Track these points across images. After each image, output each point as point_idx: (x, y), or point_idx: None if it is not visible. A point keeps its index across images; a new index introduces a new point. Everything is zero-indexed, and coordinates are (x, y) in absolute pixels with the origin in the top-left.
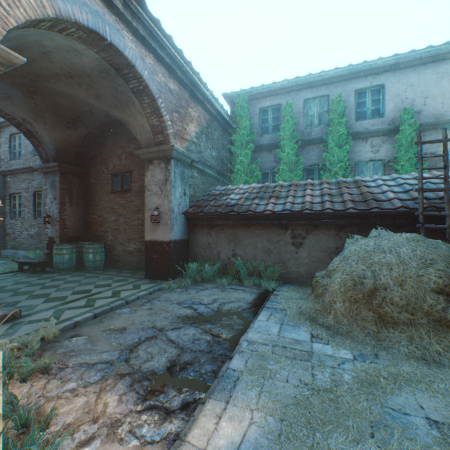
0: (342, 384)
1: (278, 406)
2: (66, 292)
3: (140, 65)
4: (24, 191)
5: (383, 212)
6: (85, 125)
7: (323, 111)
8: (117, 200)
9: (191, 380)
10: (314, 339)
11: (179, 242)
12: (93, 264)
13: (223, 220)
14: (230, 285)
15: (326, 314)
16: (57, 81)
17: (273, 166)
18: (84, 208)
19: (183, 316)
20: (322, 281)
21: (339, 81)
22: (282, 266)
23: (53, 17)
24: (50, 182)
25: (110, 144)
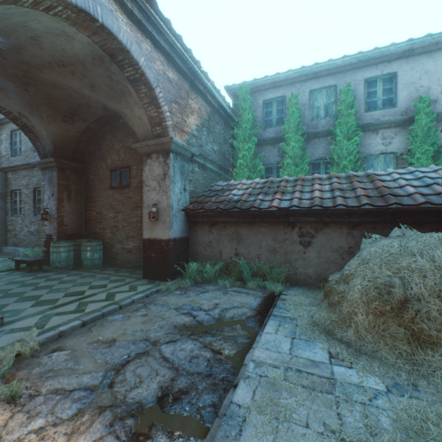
0: (381, 432)
1: None
2: (58, 293)
3: (135, 51)
4: (25, 188)
5: (403, 209)
6: (82, 119)
7: (330, 102)
8: (115, 196)
9: (186, 418)
10: (334, 361)
11: (179, 240)
12: (91, 262)
13: (225, 217)
14: (232, 287)
15: (345, 327)
16: (50, 71)
17: (277, 161)
18: (82, 205)
19: (180, 324)
20: (338, 287)
21: (347, 70)
22: (288, 267)
23: None
24: (48, 178)
25: (108, 139)
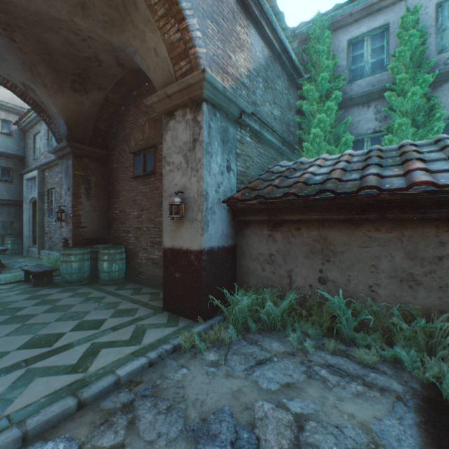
0: None
1: None
2: (20, 337)
3: None
4: (58, 185)
5: None
6: (97, 86)
7: None
8: (139, 189)
9: None
10: None
11: (218, 251)
12: (109, 275)
13: (299, 212)
14: (320, 352)
15: None
16: None
17: (373, 128)
18: (105, 201)
19: None
20: None
21: None
22: None
23: None
24: (65, 168)
25: (131, 113)
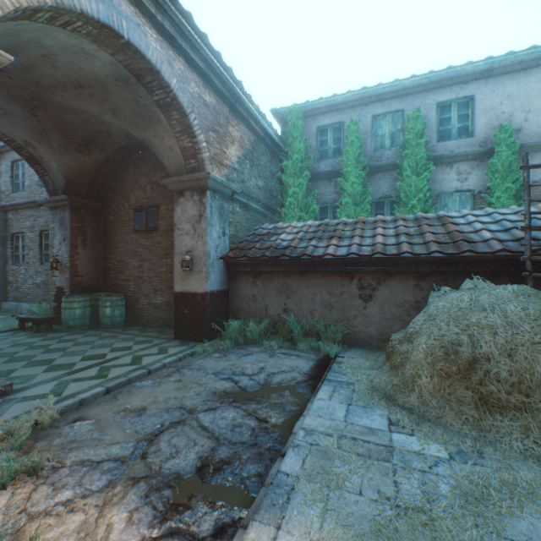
0: (438, 498)
1: (351, 534)
2: (74, 357)
3: (167, 71)
4: (29, 230)
5: (478, 257)
6: (101, 149)
7: (397, 130)
8: (140, 242)
9: (229, 489)
10: (394, 428)
11: (217, 293)
12: (111, 320)
13: (271, 266)
14: (280, 349)
15: (408, 392)
16: (63, 93)
17: (334, 199)
18: (100, 251)
19: (220, 391)
20: (401, 347)
21: (416, 92)
22: (346, 325)
23: (51, 5)
24: (59, 219)
25: (132, 172)
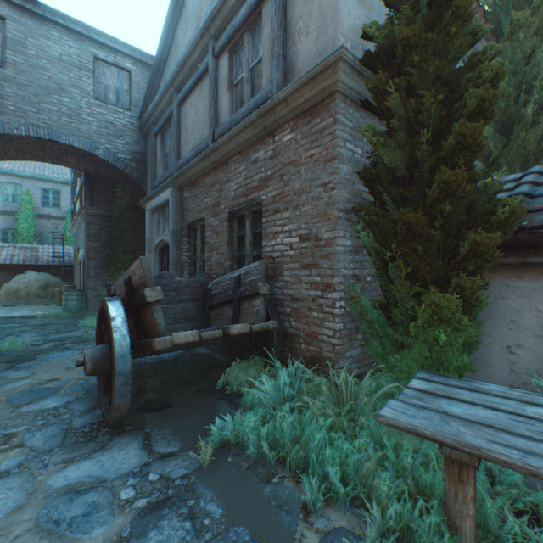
0: None
1: None
2: None
3: None
4: None
5: (39, 265)
6: None
7: (18, 194)
8: None
9: None
10: None
11: None
12: None
13: None
14: None
15: None
16: None
17: None
18: None
19: None
20: None
21: (30, 178)
22: None
23: None
24: None
25: None
